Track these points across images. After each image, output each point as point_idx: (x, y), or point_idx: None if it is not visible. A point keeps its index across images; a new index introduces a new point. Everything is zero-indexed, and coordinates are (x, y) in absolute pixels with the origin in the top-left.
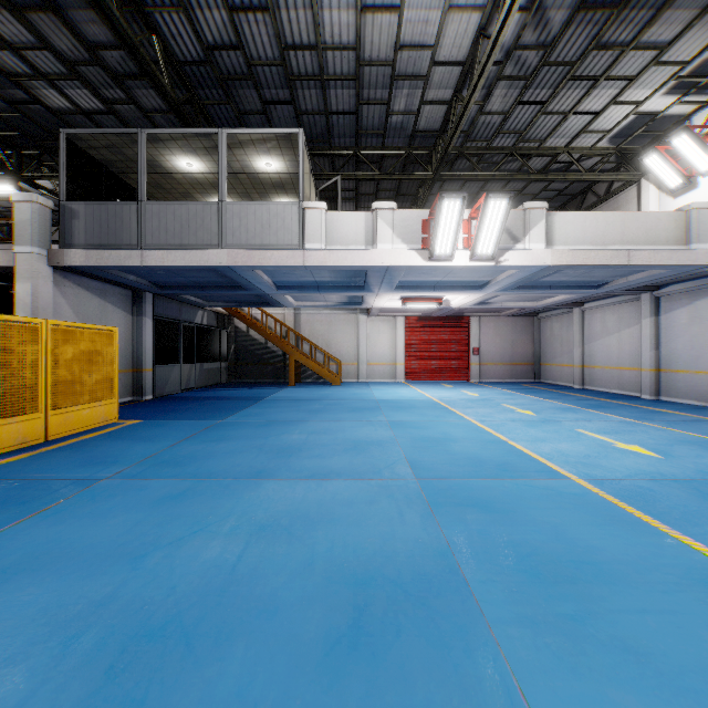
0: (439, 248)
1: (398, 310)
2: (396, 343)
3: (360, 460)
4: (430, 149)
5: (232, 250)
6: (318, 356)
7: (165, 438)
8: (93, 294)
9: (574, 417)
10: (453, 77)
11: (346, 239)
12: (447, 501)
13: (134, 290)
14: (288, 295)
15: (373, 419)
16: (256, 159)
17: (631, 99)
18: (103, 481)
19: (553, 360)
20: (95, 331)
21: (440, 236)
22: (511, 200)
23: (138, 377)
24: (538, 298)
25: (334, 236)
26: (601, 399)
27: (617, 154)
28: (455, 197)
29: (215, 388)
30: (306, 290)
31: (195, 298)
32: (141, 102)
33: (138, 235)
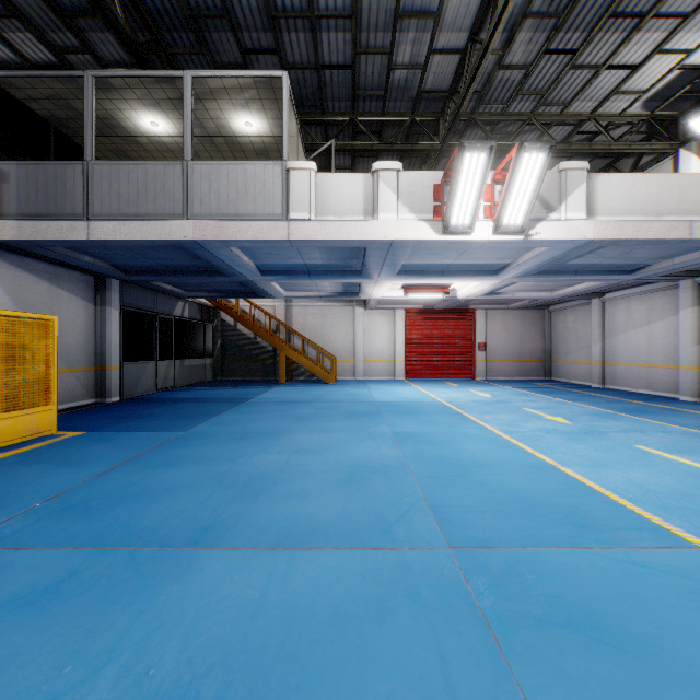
0: (456, 217)
1: (398, 302)
2: (396, 338)
3: (358, 504)
4: (437, 116)
5: (200, 221)
6: (311, 352)
7: (98, 461)
8: (41, 278)
9: (620, 426)
10: (469, 16)
11: (341, 208)
12: (518, 611)
13: (96, 275)
14: (275, 283)
15: (373, 430)
16: (232, 117)
17: (678, 47)
18: None
19: (567, 356)
20: (21, 319)
21: (458, 201)
22: (551, 152)
23: (102, 376)
24: (555, 286)
25: (326, 204)
26: (634, 402)
27: (651, 121)
28: (479, 148)
29: (196, 388)
30: (295, 275)
31: (172, 286)
32: (98, 51)
33: (84, 202)
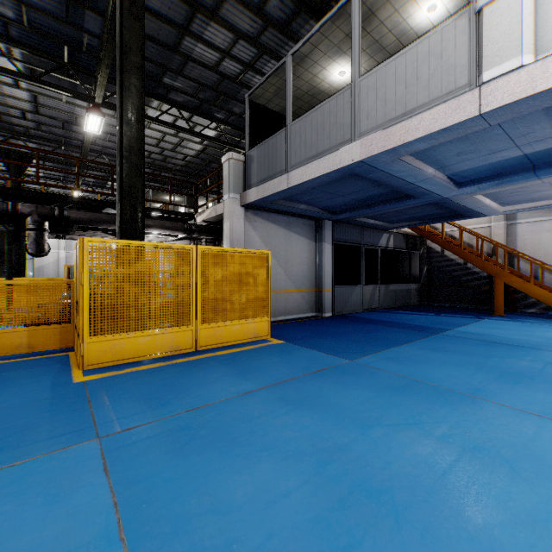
0: None
1: None
2: None
3: None
4: None
5: (366, 138)
6: (546, 279)
7: (259, 376)
8: (279, 226)
9: None
10: None
11: None
12: None
13: (315, 220)
14: (482, 197)
15: None
16: (411, 12)
17: None
18: (89, 442)
19: None
20: (246, 254)
21: None
22: None
23: (319, 296)
24: None
25: None
26: None
27: None
28: None
29: (397, 310)
30: (508, 177)
31: (374, 220)
32: None
33: (286, 159)
